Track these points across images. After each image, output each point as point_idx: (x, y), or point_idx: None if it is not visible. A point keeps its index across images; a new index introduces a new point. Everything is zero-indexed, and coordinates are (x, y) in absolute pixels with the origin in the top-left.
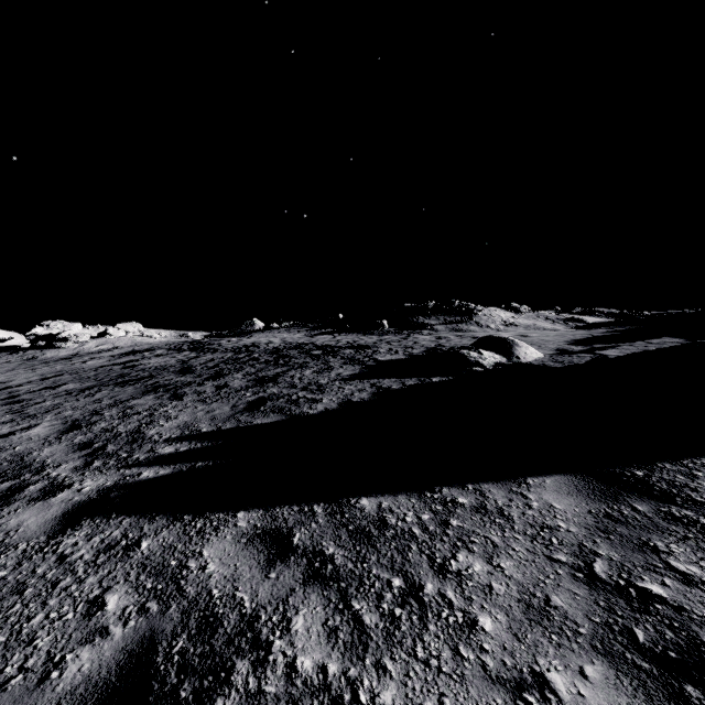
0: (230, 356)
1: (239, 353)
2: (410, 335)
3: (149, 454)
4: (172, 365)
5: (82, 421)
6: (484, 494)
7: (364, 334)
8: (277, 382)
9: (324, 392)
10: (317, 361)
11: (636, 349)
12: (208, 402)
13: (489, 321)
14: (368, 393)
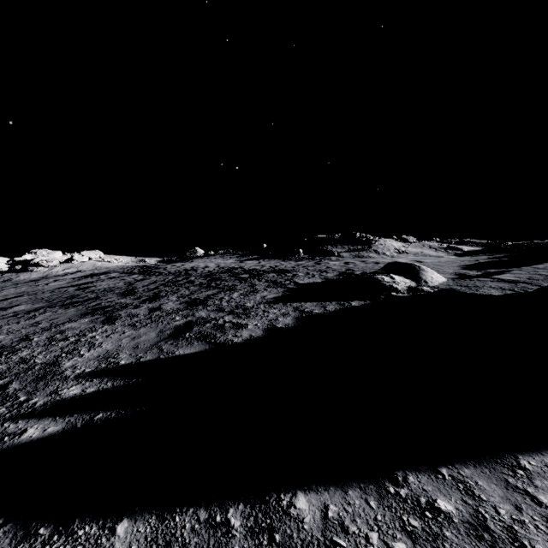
0: (171, 279)
1: (179, 276)
2: (321, 261)
3: (49, 397)
4: (119, 287)
5: (6, 348)
6: (471, 490)
7: (283, 260)
8: (206, 305)
9: (249, 316)
10: (244, 284)
11: (528, 274)
12: (137, 327)
13: (385, 249)
14: (292, 318)
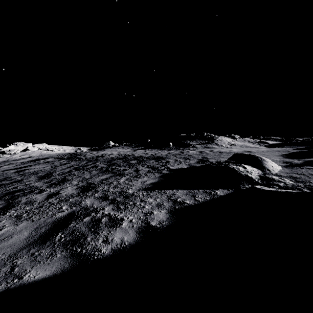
0: (83, 163)
1: (90, 161)
2: (184, 150)
3: None
4: (45, 170)
5: None
6: None
7: (160, 149)
8: (95, 191)
9: (127, 207)
10: (131, 169)
11: None
12: (21, 219)
13: (222, 142)
14: (166, 212)
